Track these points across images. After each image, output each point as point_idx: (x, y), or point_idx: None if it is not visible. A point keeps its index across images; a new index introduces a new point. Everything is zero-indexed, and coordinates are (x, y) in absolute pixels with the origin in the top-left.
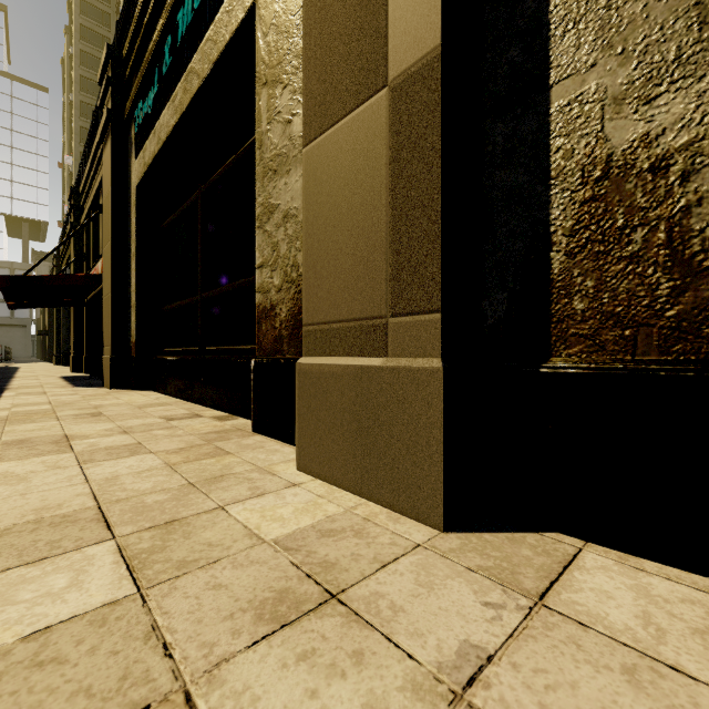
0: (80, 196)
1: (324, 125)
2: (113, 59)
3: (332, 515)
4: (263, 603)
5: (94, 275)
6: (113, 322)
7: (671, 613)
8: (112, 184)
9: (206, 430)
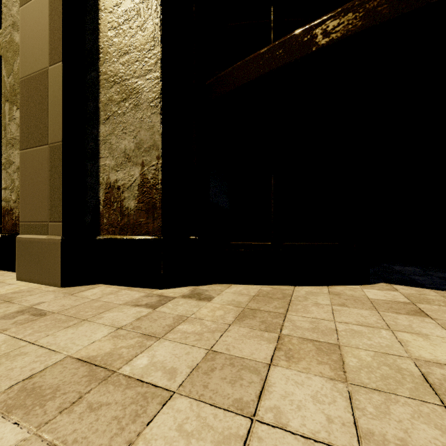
0: None
1: (28, 146)
2: None
3: (22, 289)
4: None
5: None
6: None
7: (103, 292)
8: None
9: None
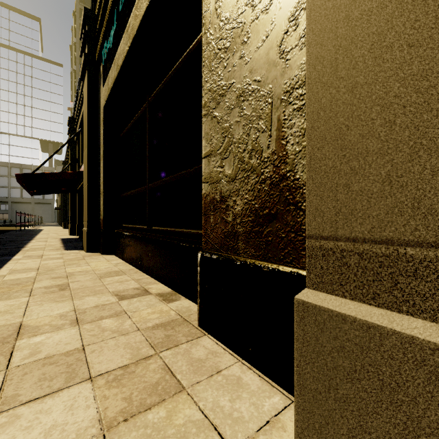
0: (74, 122)
1: None
2: (88, 18)
3: None
4: None
5: (79, 172)
6: (88, 205)
7: None
8: (88, 107)
9: (153, 320)
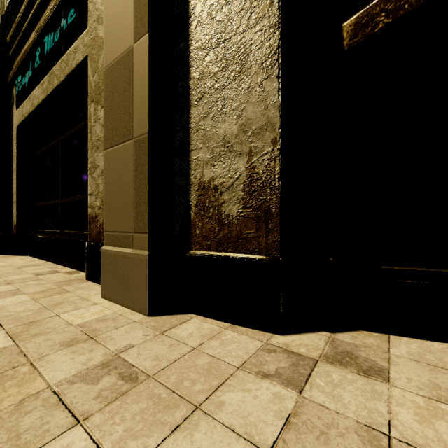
0: None
1: (112, 144)
2: None
3: (107, 314)
4: (64, 342)
5: None
6: None
7: (200, 332)
8: None
9: (59, 280)
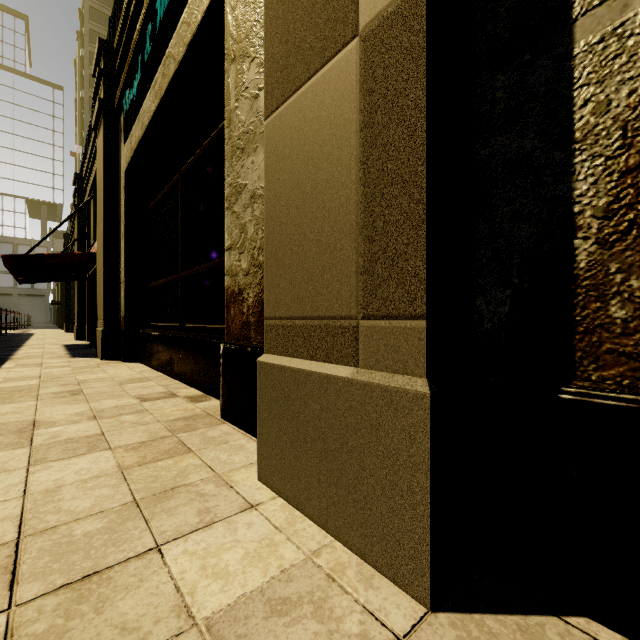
0: (83, 181)
1: (286, 92)
2: (105, 52)
3: (289, 568)
4: None
5: (90, 253)
6: (105, 298)
7: None
8: (104, 169)
9: (175, 415)
